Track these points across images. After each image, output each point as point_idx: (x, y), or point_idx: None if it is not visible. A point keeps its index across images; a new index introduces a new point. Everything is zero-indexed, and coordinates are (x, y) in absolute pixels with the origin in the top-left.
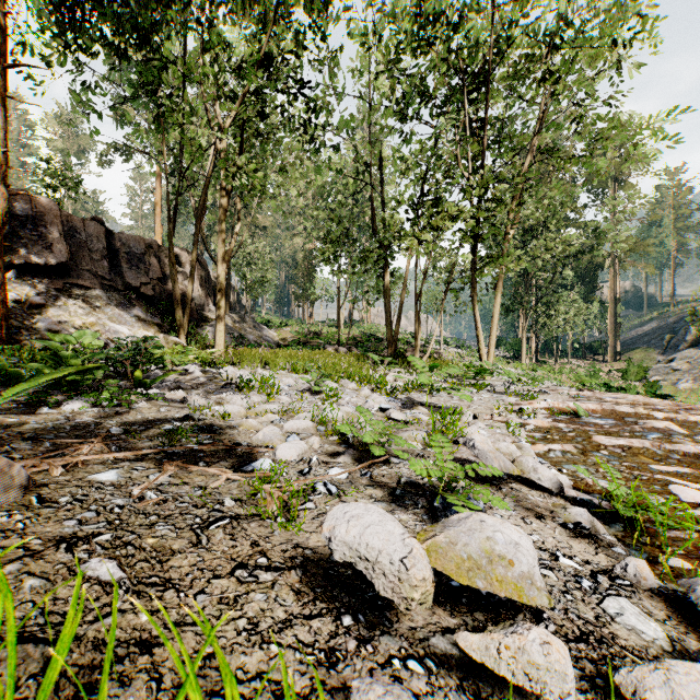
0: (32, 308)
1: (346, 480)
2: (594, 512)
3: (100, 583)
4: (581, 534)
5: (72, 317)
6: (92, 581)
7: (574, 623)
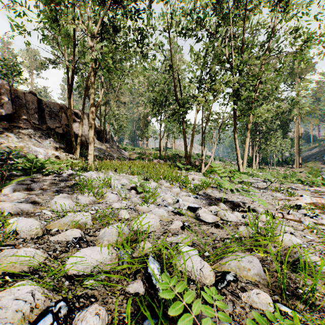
0: None
1: None
2: None
3: None
4: None
5: (9, 143)
6: None
7: None
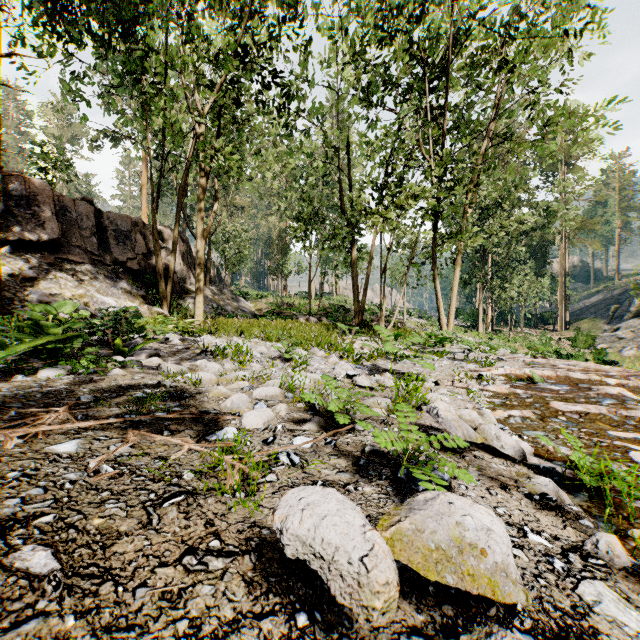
0: (25, 281)
1: (310, 449)
2: (557, 480)
3: (28, 576)
4: (547, 506)
5: (62, 289)
6: (20, 574)
7: (551, 615)
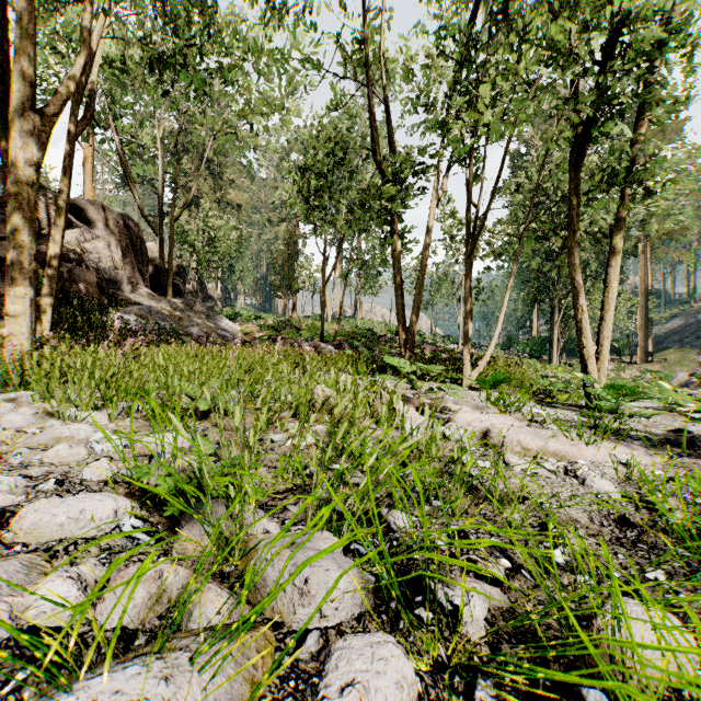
0: None
1: None
2: None
3: None
4: None
5: None
6: None
7: None
